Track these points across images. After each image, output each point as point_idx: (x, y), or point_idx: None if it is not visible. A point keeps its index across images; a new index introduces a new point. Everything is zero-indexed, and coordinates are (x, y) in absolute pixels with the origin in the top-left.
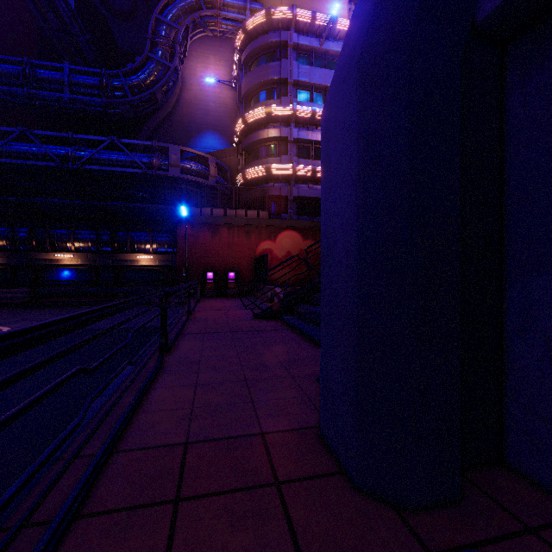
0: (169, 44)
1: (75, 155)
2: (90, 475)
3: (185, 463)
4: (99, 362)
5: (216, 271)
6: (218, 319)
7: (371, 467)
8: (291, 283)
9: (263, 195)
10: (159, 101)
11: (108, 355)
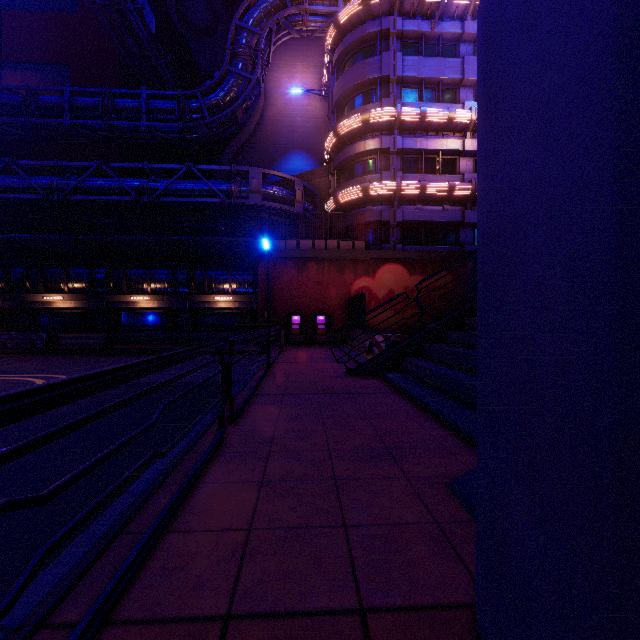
0: (250, 53)
1: (151, 187)
2: None
3: None
4: (72, 475)
5: (302, 314)
6: (303, 375)
7: None
8: (395, 329)
9: (359, 221)
10: (239, 120)
11: (98, 457)
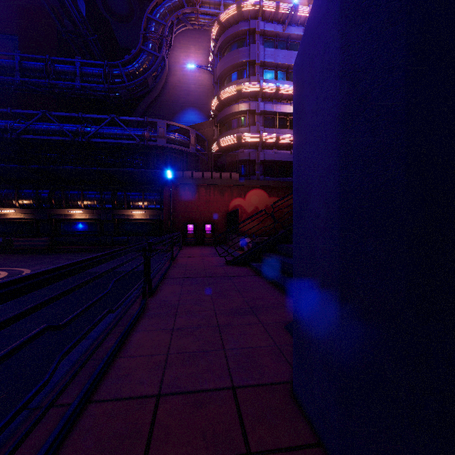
0: (157, 38)
1: (84, 131)
2: (60, 432)
3: (155, 420)
4: (72, 316)
5: (195, 223)
6: (196, 265)
7: (356, 449)
8: (259, 234)
9: (234, 159)
10: (149, 85)
11: (83, 308)
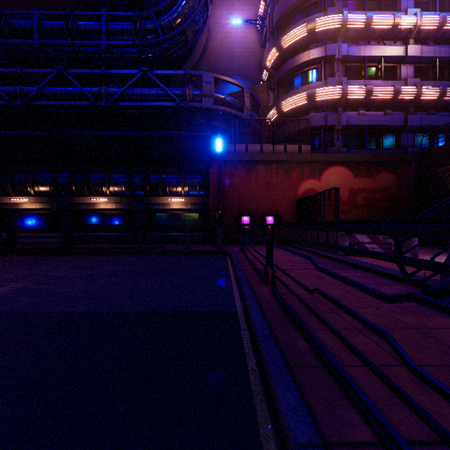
0: None
1: (108, 92)
2: None
3: None
4: None
5: (252, 214)
6: (349, 303)
7: None
8: None
9: (303, 127)
10: (188, 41)
11: None
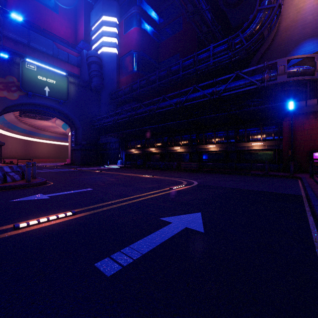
0: None
1: (216, 90)
2: None
3: None
4: None
5: None
6: None
7: None
8: None
9: None
10: (264, 37)
11: None
